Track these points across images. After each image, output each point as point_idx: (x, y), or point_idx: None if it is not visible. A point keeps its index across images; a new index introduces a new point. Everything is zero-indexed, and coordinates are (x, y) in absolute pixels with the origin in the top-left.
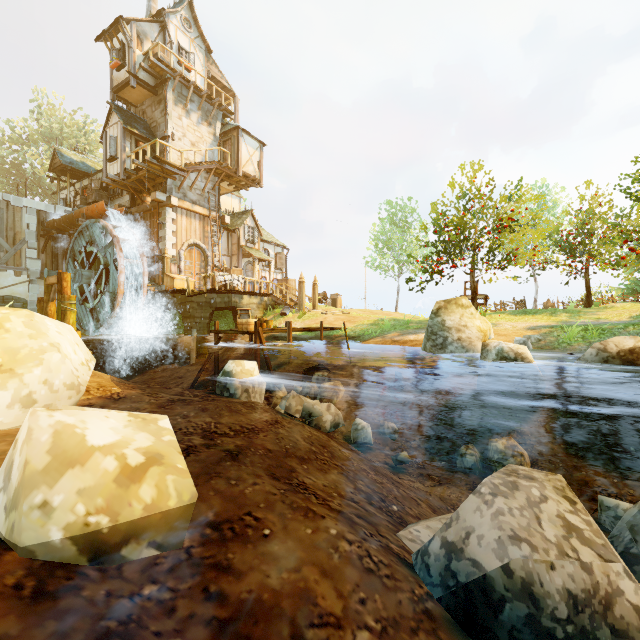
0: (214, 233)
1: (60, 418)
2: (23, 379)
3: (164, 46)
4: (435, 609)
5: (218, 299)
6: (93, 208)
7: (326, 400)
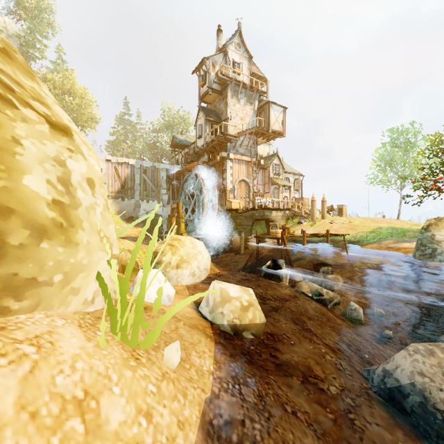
0: (254, 171)
1: (221, 285)
2: (192, 265)
3: (226, 66)
4: (372, 394)
5: (256, 214)
6: (191, 166)
7: (329, 287)
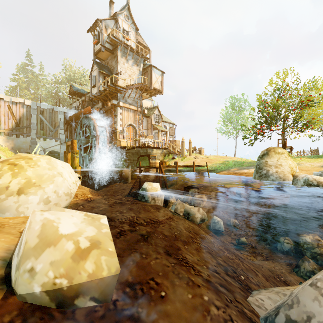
0: (139, 118)
1: (46, 216)
2: (44, 190)
3: (116, 30)
4: None
5: (141, 151)
6: (86, 109)
7: (196, 205)
